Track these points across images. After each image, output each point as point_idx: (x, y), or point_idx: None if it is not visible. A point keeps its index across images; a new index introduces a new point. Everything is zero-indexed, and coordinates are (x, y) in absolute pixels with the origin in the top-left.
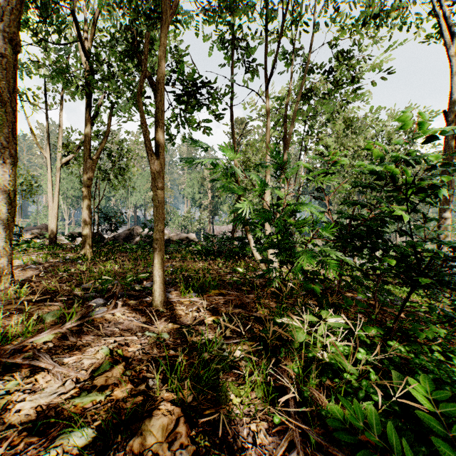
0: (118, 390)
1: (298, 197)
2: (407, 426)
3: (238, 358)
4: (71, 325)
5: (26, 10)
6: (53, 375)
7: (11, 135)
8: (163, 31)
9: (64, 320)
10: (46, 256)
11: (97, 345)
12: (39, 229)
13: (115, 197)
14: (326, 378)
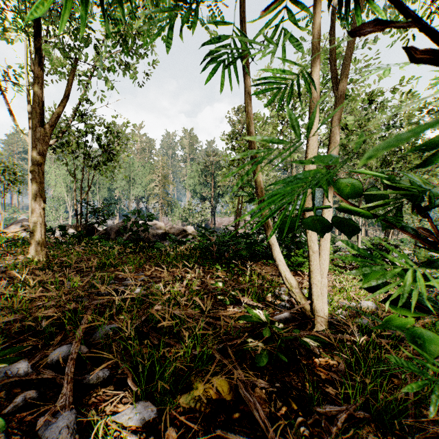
0: None
1: None
2: None
3: None
4: None
5: None
6: None
7: None
8: None
9: None
10: None
11: None
12: None
13: (117, 189)
14: None
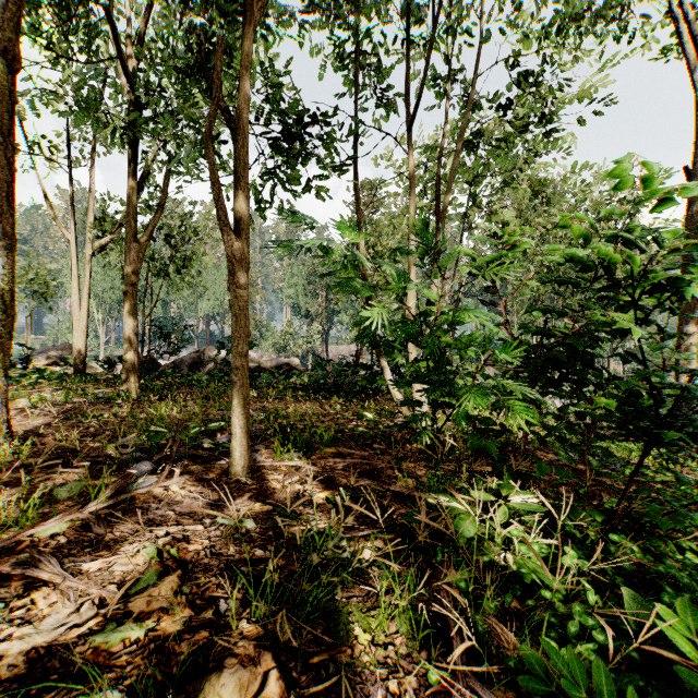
0: (168, 619)
1: (458, 302)
2: (654, 685)
3: (367, 563)
4: (97, 506)
5: (36, 10)
6: (61, 593)
7: (5, 202)
8: (247, 36)
9: (87, 498)
10: (67, 394)
11: (139, 540)
12: (59, 350)
13: (177, 301)
14: (512, 598)
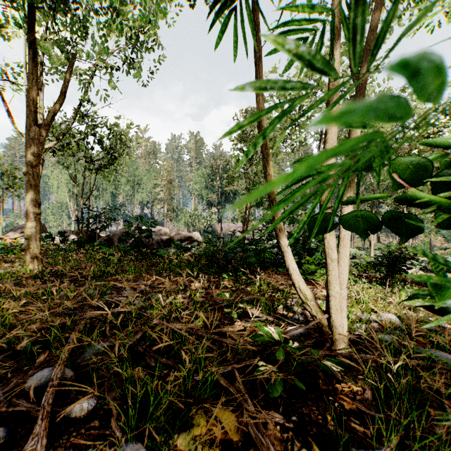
0: None
1: None
2: None
3: None
4: None
5: None
6: None
7: None
8: None
9: None
10: None
11: None
12: None
13: (121, 194)
14: None
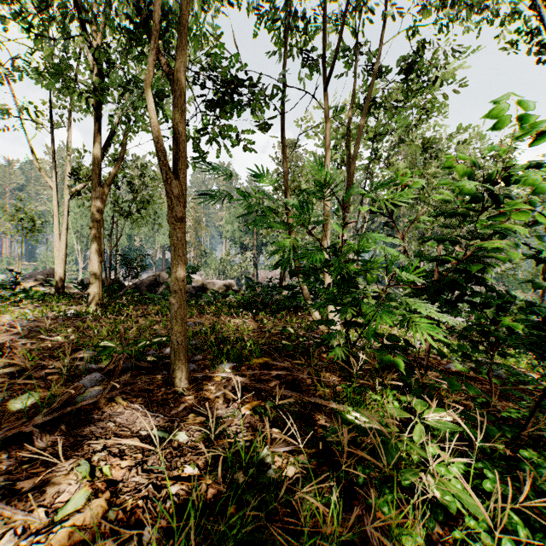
0: None
1: (361, 236)
2: None
3: (290, 481)
4: (43, 420)
5: None
6: None
7: None
8: None
9: (37, 410)
10: (43, 310)
11: (76, 454)
12: (45, 274)
13: (139, 235)
14: (434, 522)
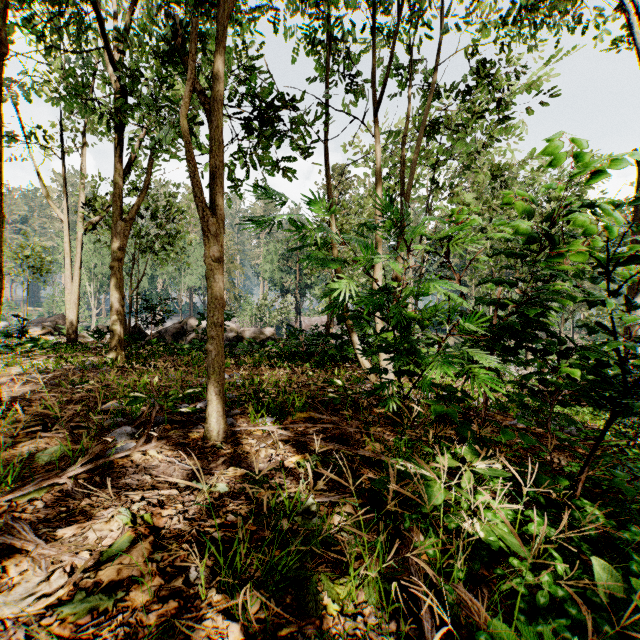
0: (137, 588)
1: (421, 276)
2: None
3: (336, 528)
4: (76, 471)
5: (29, 4)
6: (33, 560)
7: None
8: (222, 21)
9: (68, 463)
10: (58, 361)
11: (114, 504)
12: (54, 321)
13: (163, 276)
14: (479, 564)
